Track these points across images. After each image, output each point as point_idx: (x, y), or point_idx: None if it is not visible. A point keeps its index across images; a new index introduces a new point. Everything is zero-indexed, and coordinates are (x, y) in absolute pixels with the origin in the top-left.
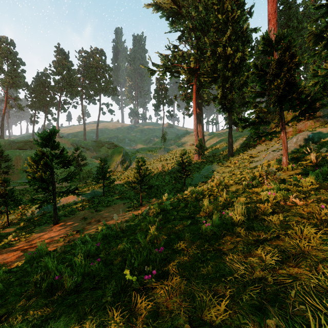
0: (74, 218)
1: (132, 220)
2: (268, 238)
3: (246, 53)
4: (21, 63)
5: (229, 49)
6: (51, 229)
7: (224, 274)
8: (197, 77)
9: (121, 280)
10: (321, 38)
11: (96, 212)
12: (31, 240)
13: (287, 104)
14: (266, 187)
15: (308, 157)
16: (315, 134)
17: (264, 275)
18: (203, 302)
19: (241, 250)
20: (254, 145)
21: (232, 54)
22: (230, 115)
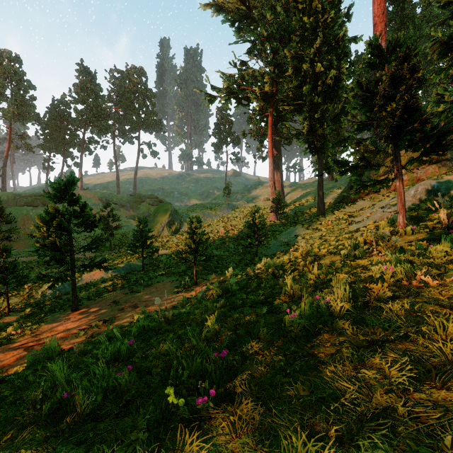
0: (101, 301)
1: (182, 305)
2: (390, 337)
3: (342, 71)
4: (30, 87)
5: (319, 65)
6: (68, 317)
7: (324, 397)
8: (274, 105)
9: (161, 402)
10: (450, 48)
11: (131, 294)
12: (39, 334)
13: (405, 139)
14: (377, 258)
15: (434, 216)
16: (442, 184)
17: (390, 401)
18: (292, 448)
19: (348, 357)
20: (354, 200)
21: (324, 71)
22: (321, 158)
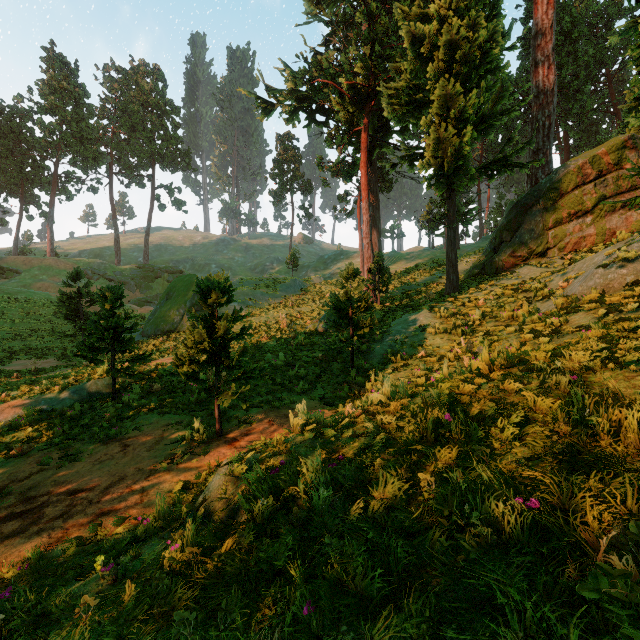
0: None
1: (151, 529)
2: None
3: (496, 38)
4: None
5: (456, 23)
6: None
7: None
8: (370, 113)
9: None
10: None
11: (57, 466)
12: None
13: None
14: None
15: None
16: None
17: None
18: None
19: None
20: (502, 270)
21: (465, 35)
22: (453, 196)
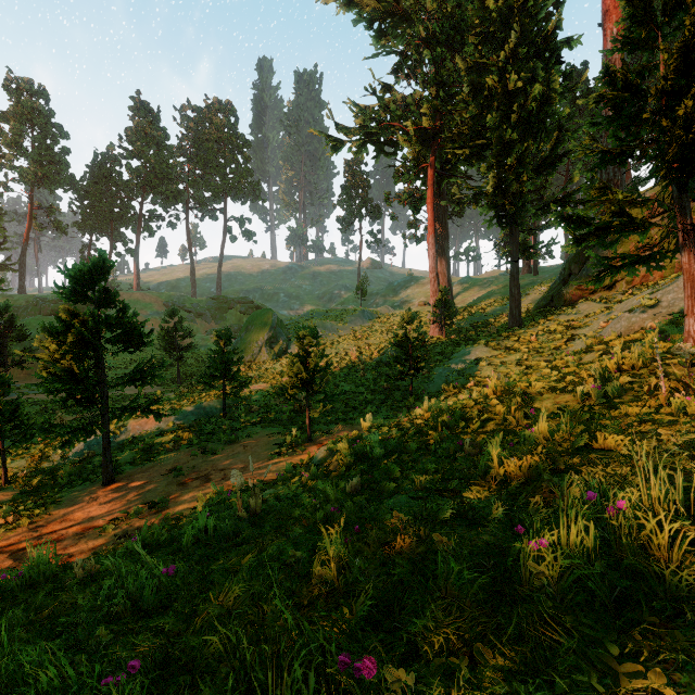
0: (152, 468)
1: (285, 479)
2: None
3: (554, 86)
4: (60, 134)
5: (514, 78)
6: (95, 496)
7: None
8: (437, 150)
9: None
10: None
11: (203, 457)
12: (41, 525)
13: None
14: (680, 401)
15: None
16: None
17: None
18: None
19: None
20: (570, 303)
21: (522, 88)
22: (515, 233)
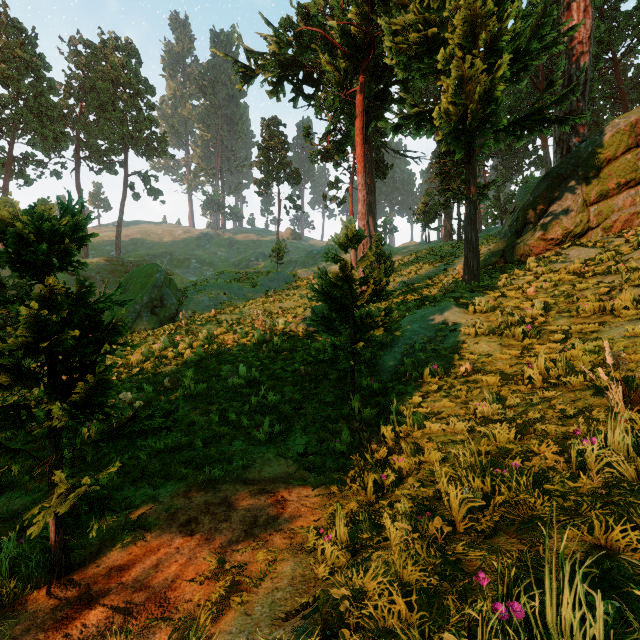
0: None
1: None
2: None
3: None
4: None
5: None
6: None
7: None
8: (367, 71)
9: None
10: None
11: None
12: None
13: None
14: None
15: None
16: None
17: None
18: None
19: None
20: (529, 257)
21: None
22: (473, 161)
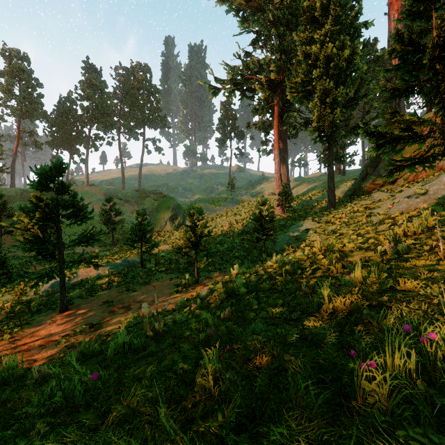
0: (93, 301)
1: (180, 308)
2: None
3: (357, 51)
4: (37, 84)
5: (331, 46)
6: (54, 319)
7: None
8: (280, 94)
9: None
10: None
11: (127, 293)
12: (17, 339)
13: None
14: None
15: None
16: None
17: None
18: None
19: None
20: (367, 192)
21: (336, 52)
22: (331, 147)
